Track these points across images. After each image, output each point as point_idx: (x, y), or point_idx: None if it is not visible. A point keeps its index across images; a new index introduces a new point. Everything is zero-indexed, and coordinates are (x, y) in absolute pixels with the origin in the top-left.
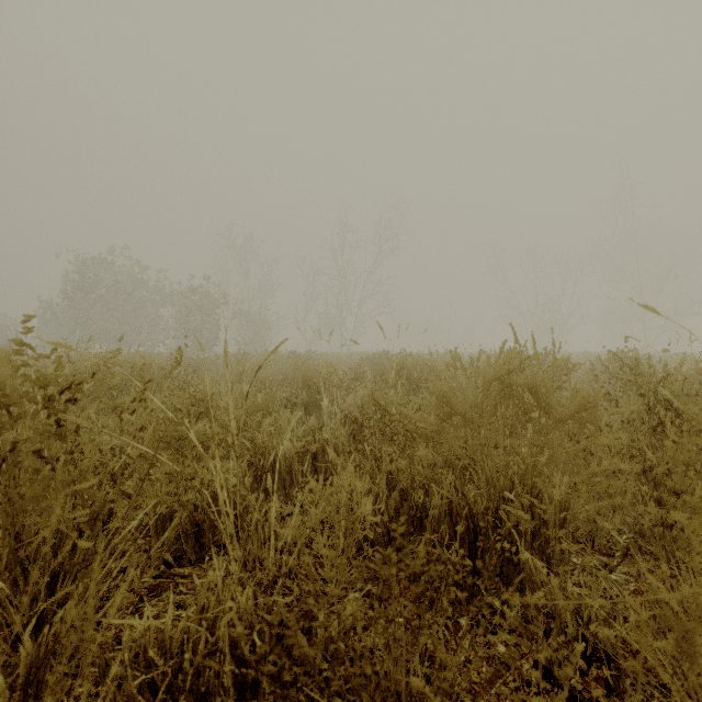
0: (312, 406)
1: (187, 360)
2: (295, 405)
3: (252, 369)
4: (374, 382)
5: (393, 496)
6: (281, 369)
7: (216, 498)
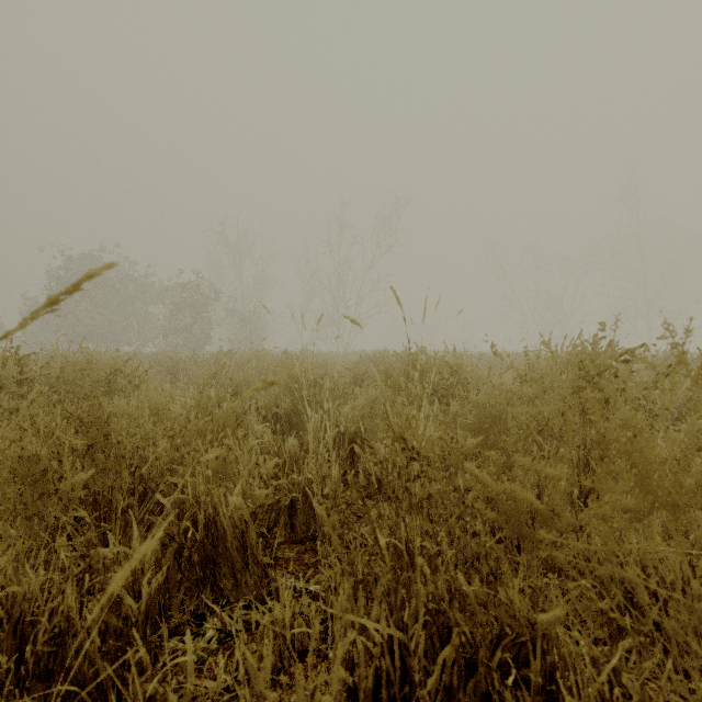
0: (298, 416)
1: (162, 359)
2: (277, 415)
3: (228, 369)
4: (376, 385)
5: (440, 657)
6: (266, 369)
7: (63, 642)
